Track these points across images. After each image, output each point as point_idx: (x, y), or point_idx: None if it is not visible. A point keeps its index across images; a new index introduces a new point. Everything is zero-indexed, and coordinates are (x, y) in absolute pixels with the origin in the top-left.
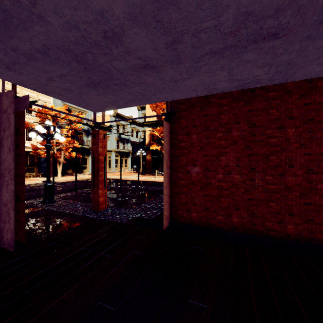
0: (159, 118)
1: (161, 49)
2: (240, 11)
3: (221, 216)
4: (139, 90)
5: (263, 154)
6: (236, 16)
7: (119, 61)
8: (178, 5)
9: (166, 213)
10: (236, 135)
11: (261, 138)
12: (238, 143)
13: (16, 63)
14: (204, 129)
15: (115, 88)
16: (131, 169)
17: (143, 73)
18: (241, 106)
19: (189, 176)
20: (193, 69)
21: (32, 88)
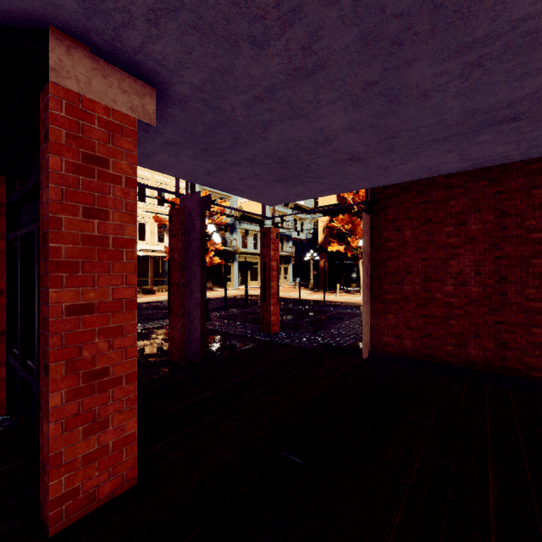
0: (342, 200)
1: (372, 144)
2: (466, 110)
3: (451, 346)
4: (336, 180)
5: (520, 256)
6: (462, 113)
7: (323, 158)
8: (397, 115)
9: (366, 339)
10: (475, 228)
11: (517, 232)
12: (478, 241)
13: (219, 170)
14: (423, 222)
15: (308, 180)
16: (293, 283)
17: (346, 165)
18: (484, 186)
19: (400, 289)
20: (409, 155)
21: (217, 188)
